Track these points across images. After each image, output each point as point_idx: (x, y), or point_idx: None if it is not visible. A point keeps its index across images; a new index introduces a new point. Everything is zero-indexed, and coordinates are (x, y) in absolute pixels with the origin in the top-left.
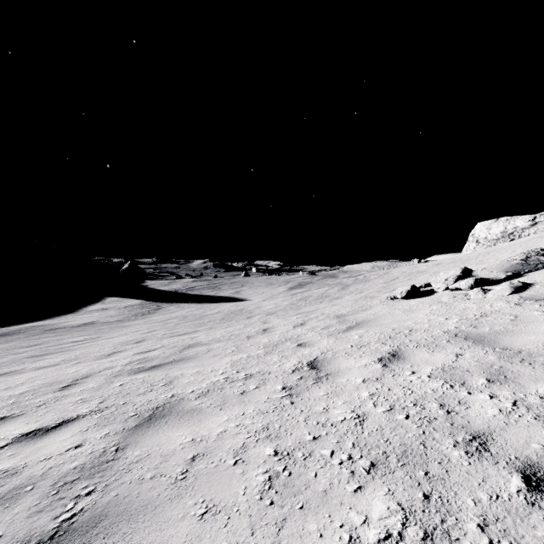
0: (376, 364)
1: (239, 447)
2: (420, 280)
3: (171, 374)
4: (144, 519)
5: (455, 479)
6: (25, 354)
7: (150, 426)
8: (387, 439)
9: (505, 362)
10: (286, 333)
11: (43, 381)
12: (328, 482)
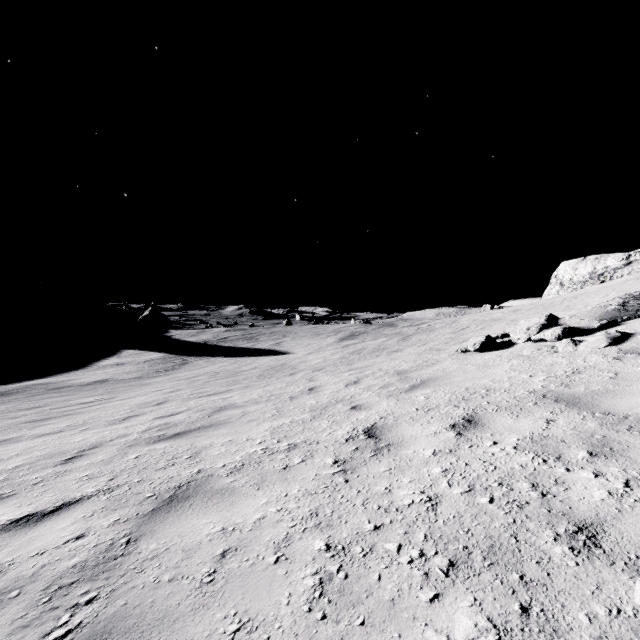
0: (449, 432)
1: (281, 539)
2: (495, 330)
3: (198, 443)
4: (159, 639)
5: (560, 586)
6: (23, 418)
7: (170, 510)
8: (468, 530)
9: (609, 430)
10: (337, 393)
11: (43, 452)
12: (396, 587)
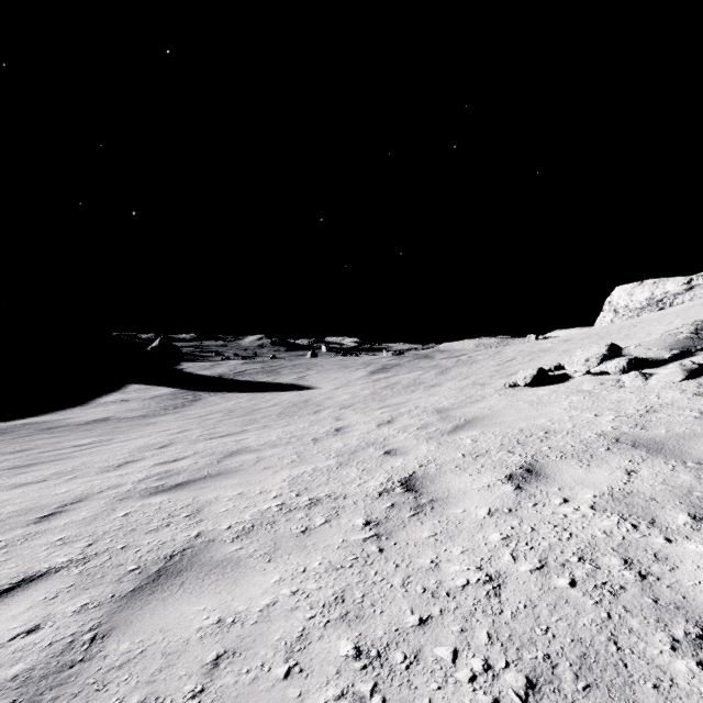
0: (505, 484)
1: (295, 638)
2: (546, 362)
3: (201, 497)
4: None
5: None
6: (5, 463)
7: (155, 591)
8: (546, 628)
9: None
10: (368, 435)
11: (17, 506)
12: None
